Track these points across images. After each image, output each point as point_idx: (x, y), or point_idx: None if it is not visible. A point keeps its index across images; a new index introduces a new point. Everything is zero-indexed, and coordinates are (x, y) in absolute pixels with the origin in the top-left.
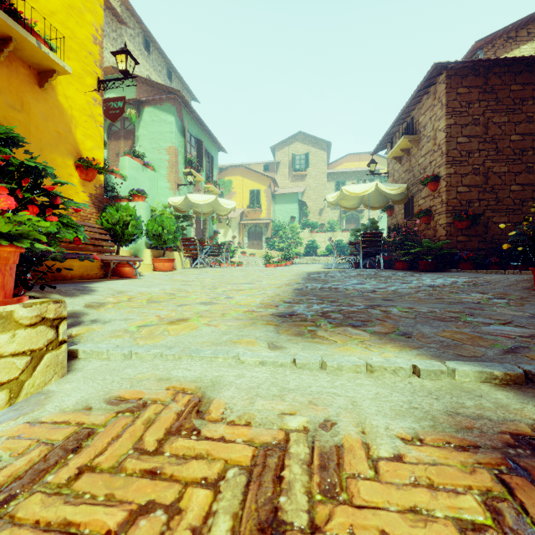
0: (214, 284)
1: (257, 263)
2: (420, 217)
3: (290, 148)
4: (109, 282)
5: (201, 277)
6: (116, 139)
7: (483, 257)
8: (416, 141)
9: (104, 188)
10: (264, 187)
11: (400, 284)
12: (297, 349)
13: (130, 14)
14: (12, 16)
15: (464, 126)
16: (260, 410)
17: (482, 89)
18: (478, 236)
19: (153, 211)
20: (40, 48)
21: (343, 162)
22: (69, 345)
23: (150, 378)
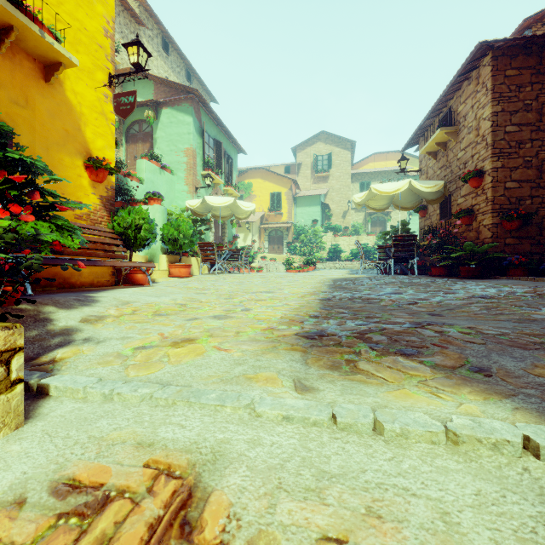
0: (231, 293)
1: (278, 269)
2: (460, 218)
3: (312, 148)
4: (117, 290)
5: (218, 284)
6: (134, 142)
7: (537, 262)
8: (455, 133)
9: (120, 191)
10: (285, 190)
11: (445, 294)
12: (334, 392)
13: (149, 15)
14: (14, 3)
15: (513, 113)
16: (285, 525)
17: (535, 69)
18: (530, 238)
19: (169, 215)
20: (44, 37)
21: (368, 162)
22: (42, 377)
23: (126, 439)
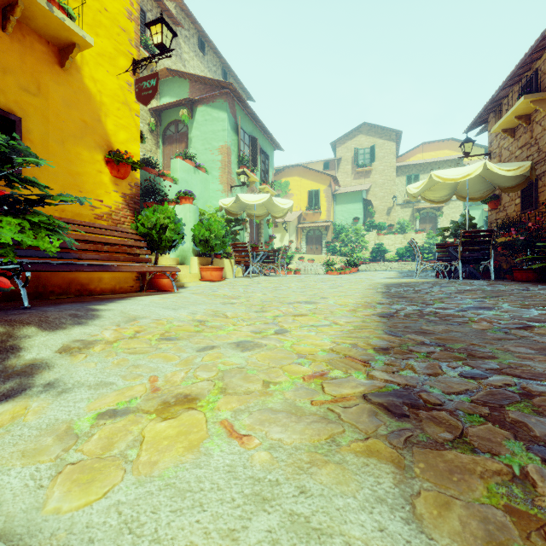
0: (263, 303)
1: (317, 270)
2: None
3: (353, 142)
4: (133, 299)
5: (251, 289)
6: (170, 143)
7: None
8: (545, 101)
9: (153, 192)
10: (324, 187)
11: None
12: None
13: (185, 15)
14: None
15: None
16: None
17: None
18: None
19: (202, 215)
20: (52, 11)
21: (415, 153)
22: None
23: None
